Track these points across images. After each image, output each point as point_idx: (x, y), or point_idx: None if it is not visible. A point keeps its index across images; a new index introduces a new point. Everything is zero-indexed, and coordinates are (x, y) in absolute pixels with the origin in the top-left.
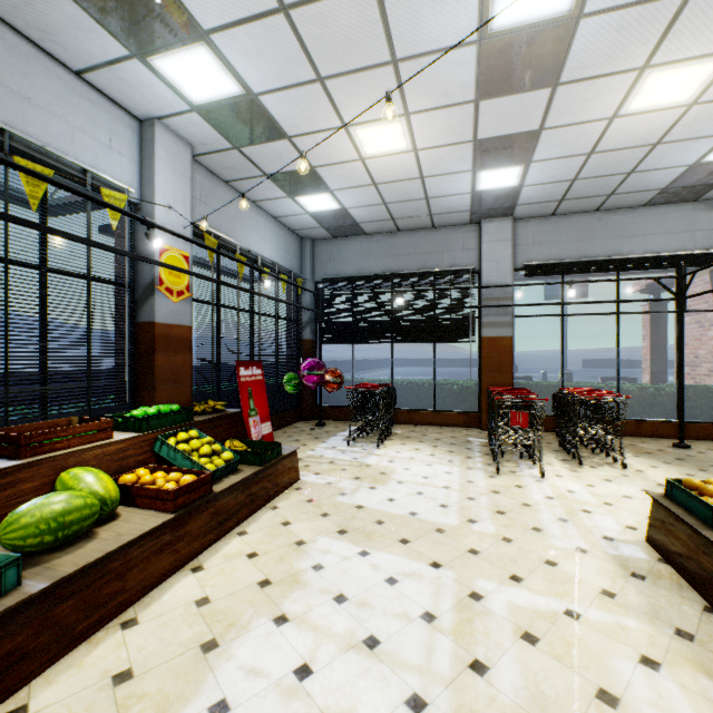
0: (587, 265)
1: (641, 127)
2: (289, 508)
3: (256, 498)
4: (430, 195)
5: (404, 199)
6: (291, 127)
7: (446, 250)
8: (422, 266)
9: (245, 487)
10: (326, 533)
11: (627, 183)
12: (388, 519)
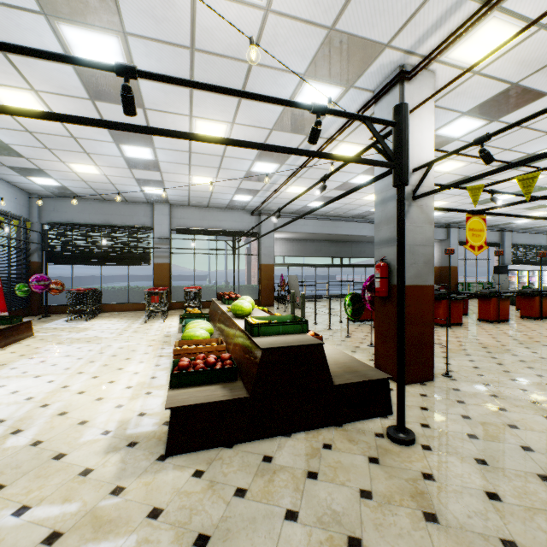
0: (204, 231)
1: (202, 187)
2: (29, 342)
3: (9, 339)
4: (120, 190)
5: (105, 189)
6: (28, 155)
7: (135, 215)
8: (121, 222)
9: (3, 333)
10: (52, 344)
11: (212, 201)
12: (83, 338)
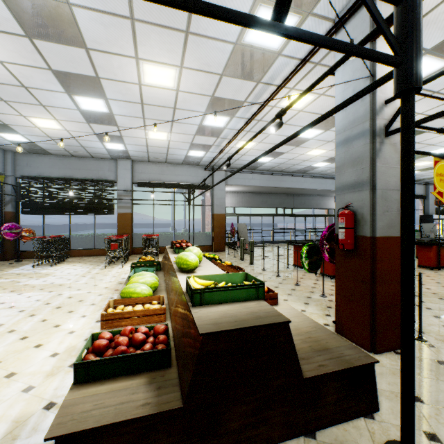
0: (162, 185)
1: (159, 143)
2: None
3: None
4: (84, 146)
5: (70, 145)
6: None
7: (100, 169)
8: (88, 176)
9: None
10: (4, 292)
11: (169, 156)
12: (39, 286)
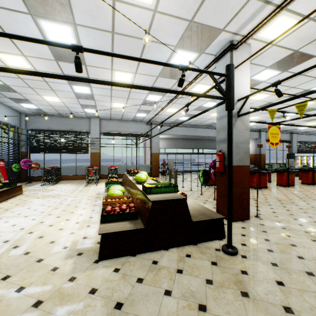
0: (119, 134)
1: (118, 109)
2: (21, 197)
3: (9, 195)
4: (71, 110)
5: (63, 110)
6: (20, 91)
7: (80, 125)
8: (72, 129)
9: (6, 192)
10: (33, 198)
11: (124, 116)
12: (51, 195)
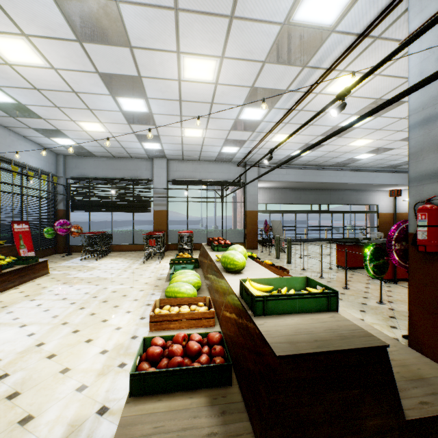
0: (195, 182)
1: (193, 140)
2: (41, 281)
3: (24, 278)
4: (125, 147)
5: (113, 146)
6: (44, 116)
7: (138, 169)
8: (127, 176)
9: (18, 272)
10: (58, 284)
11: (203, 154)
12: (86, 279)
